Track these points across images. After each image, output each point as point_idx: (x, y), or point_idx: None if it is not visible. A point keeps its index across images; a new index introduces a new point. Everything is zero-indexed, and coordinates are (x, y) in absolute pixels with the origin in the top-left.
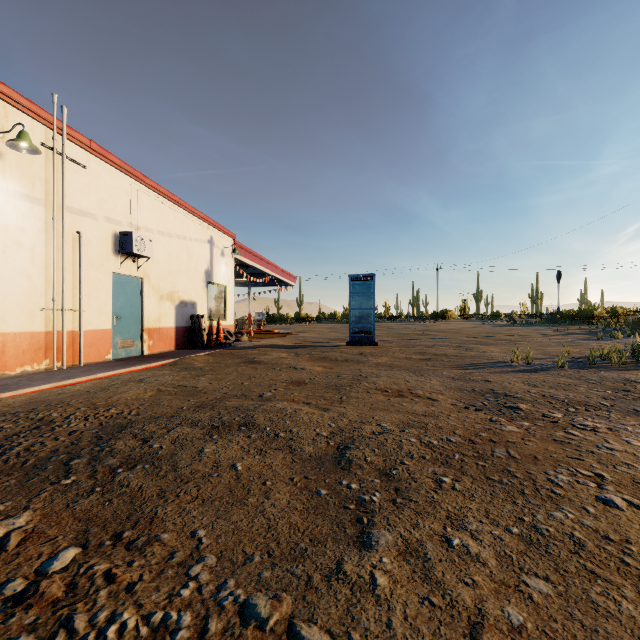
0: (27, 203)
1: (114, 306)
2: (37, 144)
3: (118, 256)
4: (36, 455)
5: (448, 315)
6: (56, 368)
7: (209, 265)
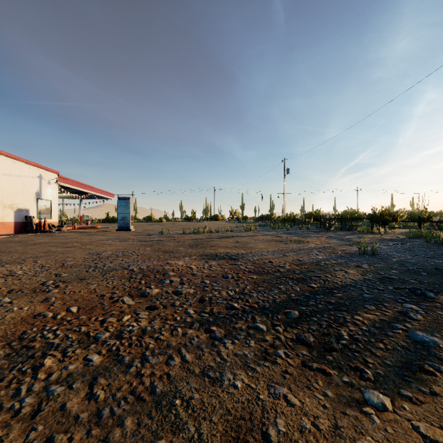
0: None
1: None
2: None
3: None
4: None
5: (218, 218)
6: None
7: (39, 189)
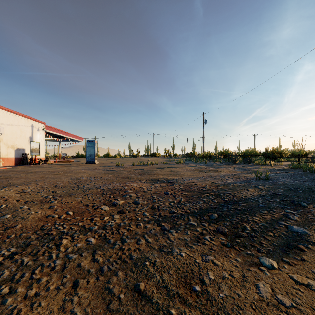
0: None
1: None
2: None
3: None
4: None
5: (156, 155)
6: None
7: (31, 135)
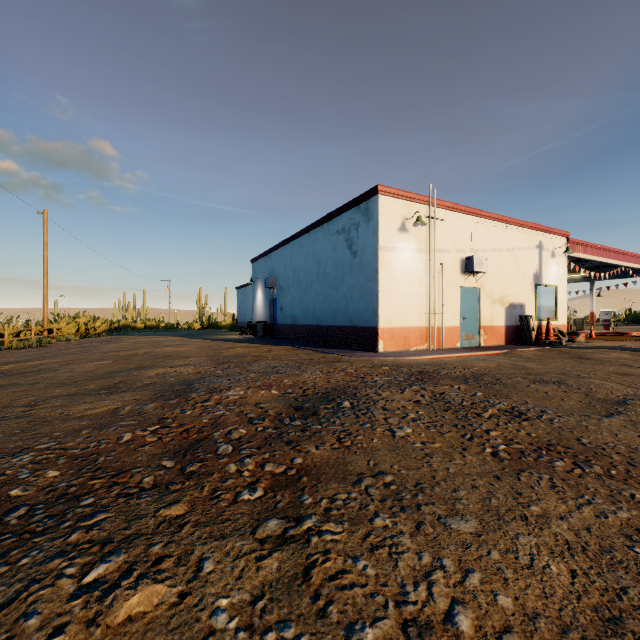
0: (418, 253)
1: (460, 310)
2: (422, 217)
3: (463, 275)
4: (451, 376)
5: None
6: (431, 349)
7: (537, 268)
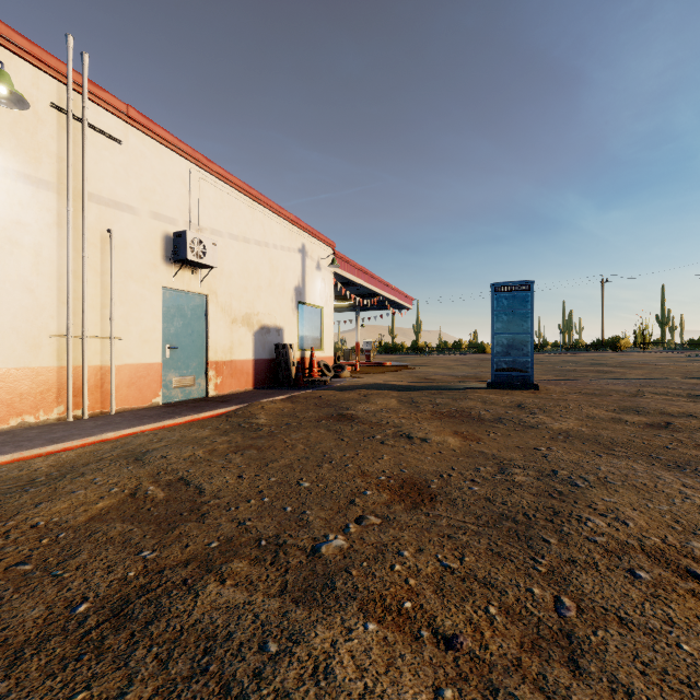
0: (28, 186)
1: (166, 332)
2: (44, 105)
3: (171, 265)
4: None
5: (620, 343)
6: (72, 418)
7: (300, 281)
